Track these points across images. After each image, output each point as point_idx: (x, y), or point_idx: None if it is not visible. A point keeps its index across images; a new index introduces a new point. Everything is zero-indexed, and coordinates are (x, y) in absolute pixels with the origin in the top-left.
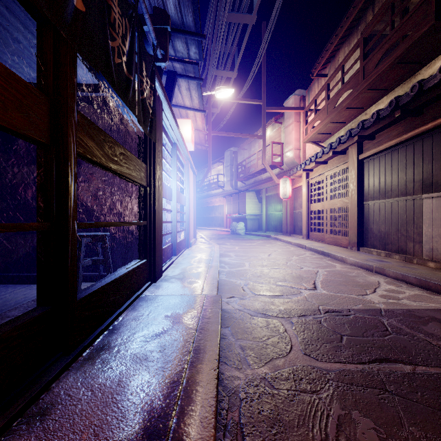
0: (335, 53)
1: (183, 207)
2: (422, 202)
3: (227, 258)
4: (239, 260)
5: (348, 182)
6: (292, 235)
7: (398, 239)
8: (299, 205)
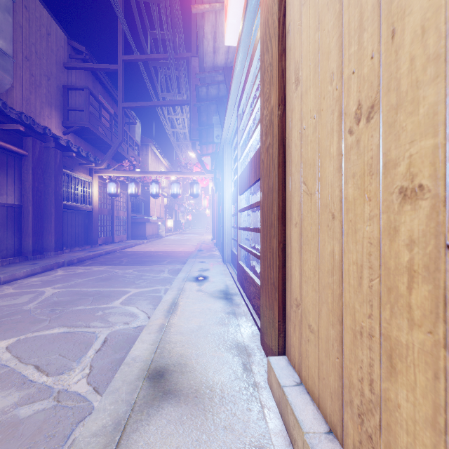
0: None
1: None
2: None
3: (137, 320)
4: (121, 310)
5: None
6: None
7: None
8: None
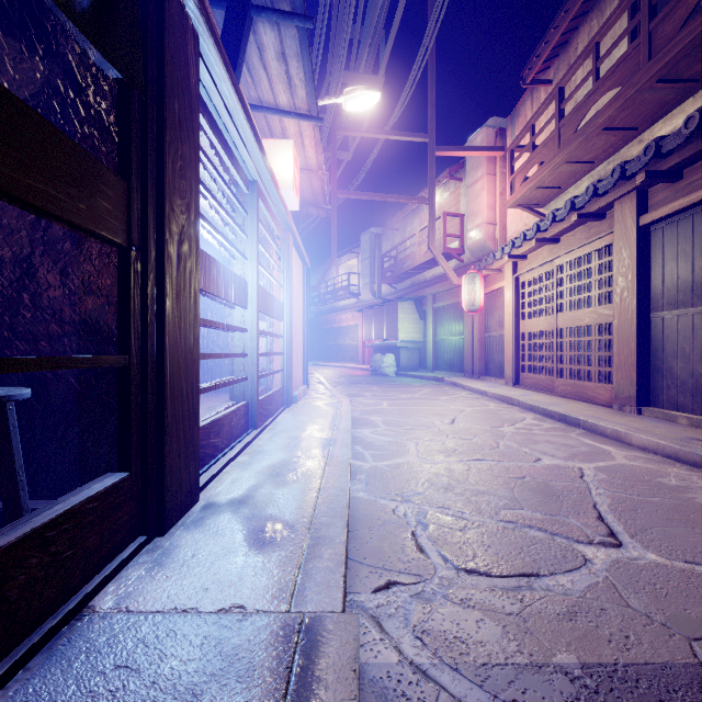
0: (570, 36)
1: (279, 325)
2: None
3: (368, 431)
4: (393, 436)
5: (611, 274)
6: (483, 377)
7: None
8: (497, 324)
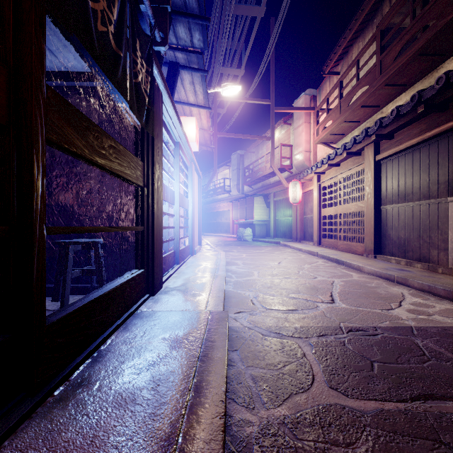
0: (349, 49)
1: (187, 212)
2: (447, 206)
3: (234, 267)
4: (247, 269)
5: (363, 185)
6: (302, 241)
7: (420, 246)
8: (309, 210)
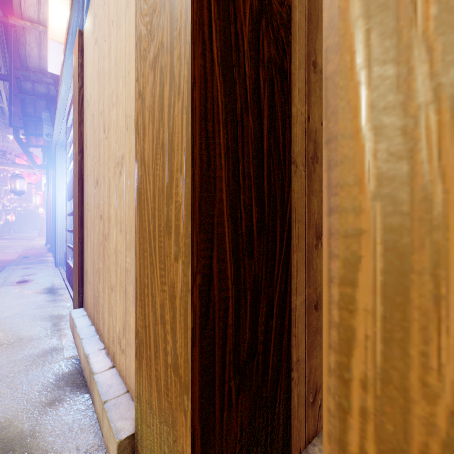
0: None
1: None
2: None
3: None
4: None
5: None
6: None
7: None
8: None
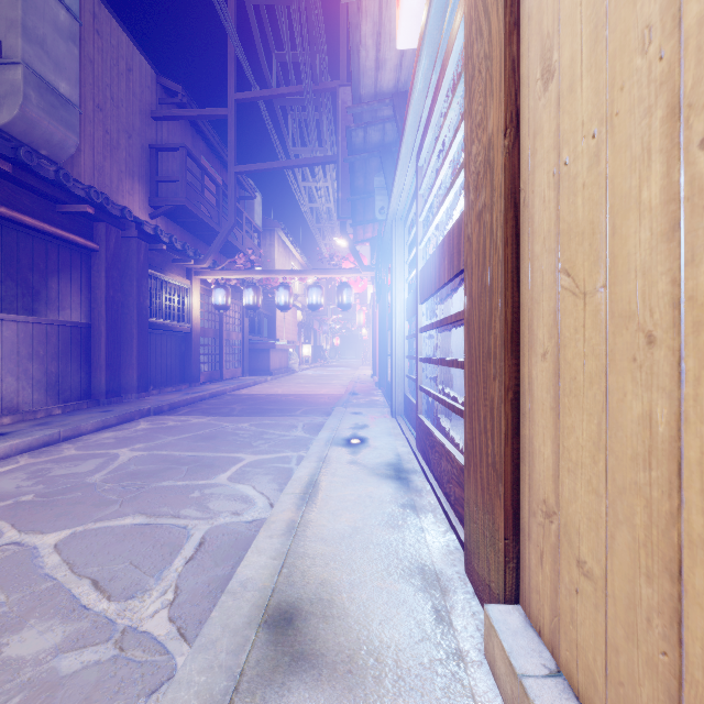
0: None
1: None
2: None
3: (253, 509)
4: (228, 491)
5: None
6: None
7: None
8: None
